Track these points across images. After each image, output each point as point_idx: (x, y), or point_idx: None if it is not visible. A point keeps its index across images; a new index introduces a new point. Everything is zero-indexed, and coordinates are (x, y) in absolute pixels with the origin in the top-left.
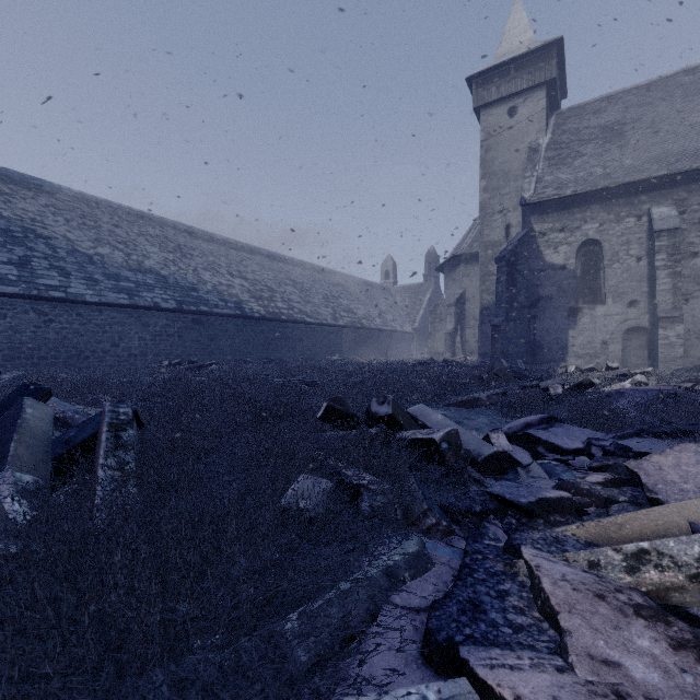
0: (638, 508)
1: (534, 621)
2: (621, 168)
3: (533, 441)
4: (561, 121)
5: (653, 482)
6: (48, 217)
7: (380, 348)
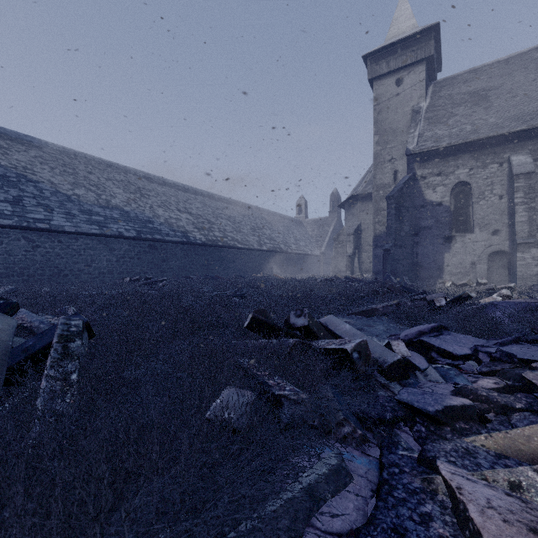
0: None
1: None
2: (486, 125)
3: (426, 347)
4: (438, 89)
5: None
6: (37, 165)
7: (294, 267)
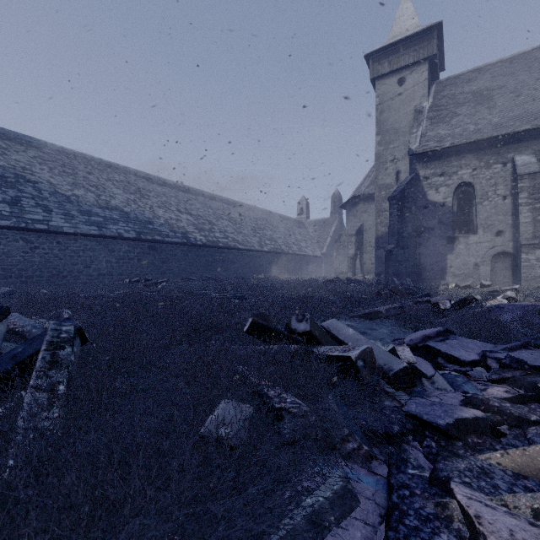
0: None
1: None
2: (490, 125)
3: (432, 352)
4: (440, 89)
5: None
6: (35, 166)
7: (296, 268)
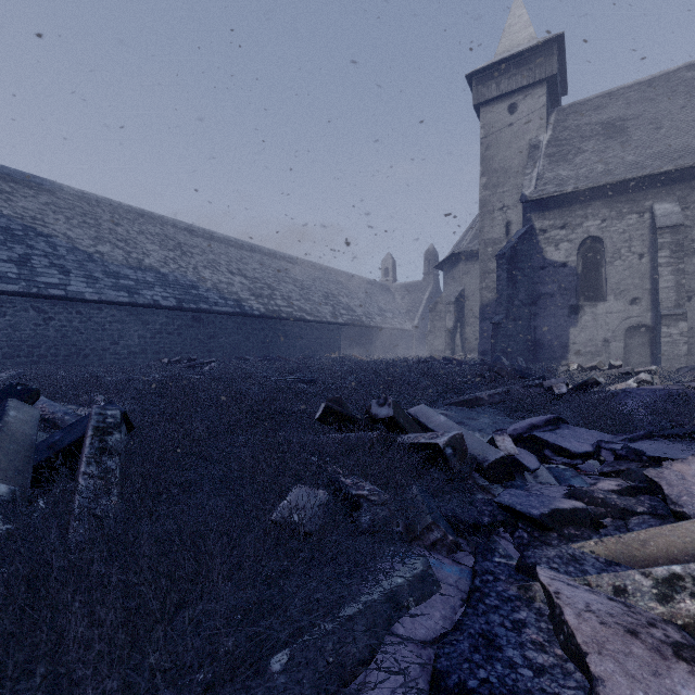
0: (660, 521)
1: (557, 661)
2: (623, 165)
3: (539, 443)
4: (562, 118)
5: (677, 494)
6: (49, 215)
7: (379, 346)
